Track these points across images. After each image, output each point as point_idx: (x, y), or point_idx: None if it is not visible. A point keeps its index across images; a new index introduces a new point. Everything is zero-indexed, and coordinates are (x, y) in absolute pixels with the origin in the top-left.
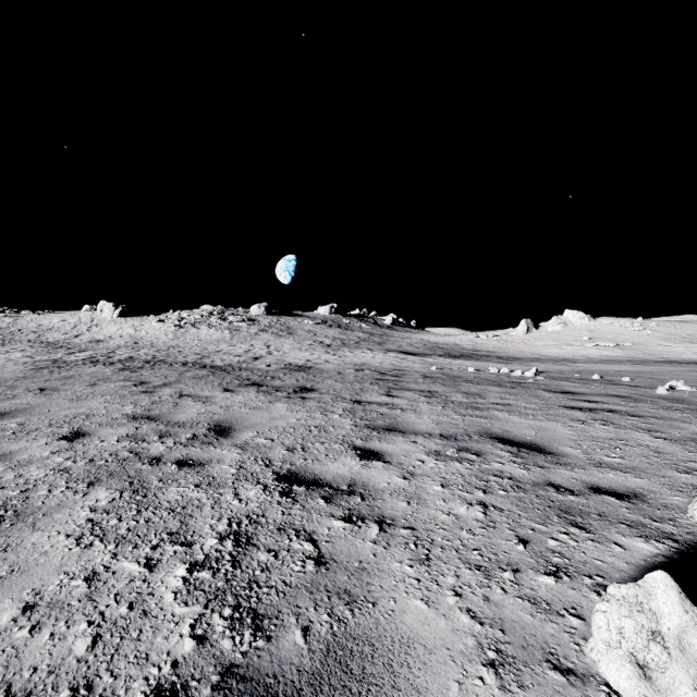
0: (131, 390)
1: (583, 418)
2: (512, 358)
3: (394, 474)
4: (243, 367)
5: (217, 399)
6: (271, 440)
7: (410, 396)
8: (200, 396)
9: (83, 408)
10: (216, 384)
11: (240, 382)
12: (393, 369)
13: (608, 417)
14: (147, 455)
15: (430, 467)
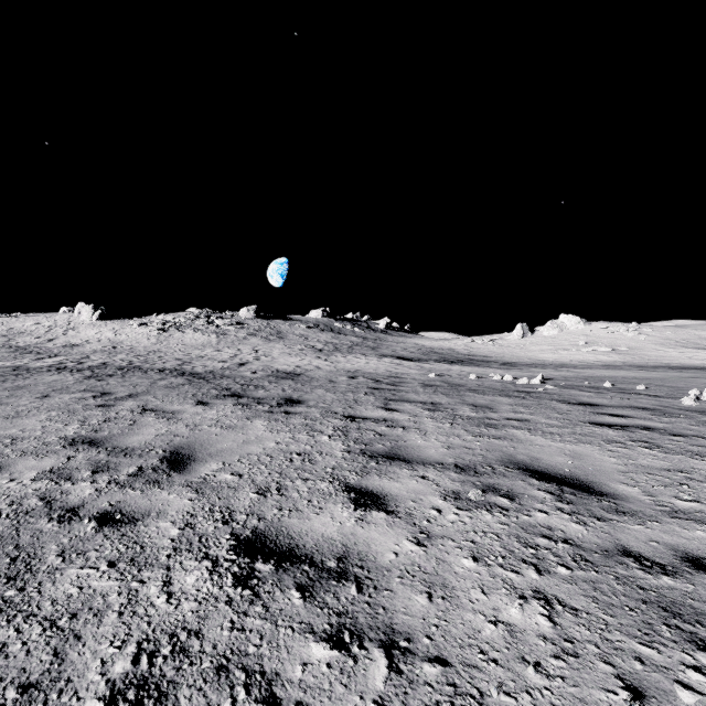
0: (86, 403)
1: (619, 439)
2: (510, 364)
3: (403, 535)
4: (225, 374)
5: (185, 414)
6: (239, 476)
7: (411, 410)
8: (166, 411)
9: (14, 429)
10: (189, 396)
11: (217, 393)
12: (389, 376)
13: (647, 437)
14: (62, 504)
15: (451, 521)
